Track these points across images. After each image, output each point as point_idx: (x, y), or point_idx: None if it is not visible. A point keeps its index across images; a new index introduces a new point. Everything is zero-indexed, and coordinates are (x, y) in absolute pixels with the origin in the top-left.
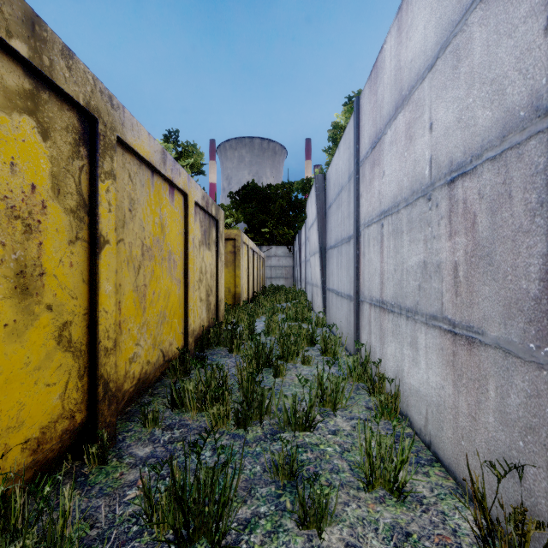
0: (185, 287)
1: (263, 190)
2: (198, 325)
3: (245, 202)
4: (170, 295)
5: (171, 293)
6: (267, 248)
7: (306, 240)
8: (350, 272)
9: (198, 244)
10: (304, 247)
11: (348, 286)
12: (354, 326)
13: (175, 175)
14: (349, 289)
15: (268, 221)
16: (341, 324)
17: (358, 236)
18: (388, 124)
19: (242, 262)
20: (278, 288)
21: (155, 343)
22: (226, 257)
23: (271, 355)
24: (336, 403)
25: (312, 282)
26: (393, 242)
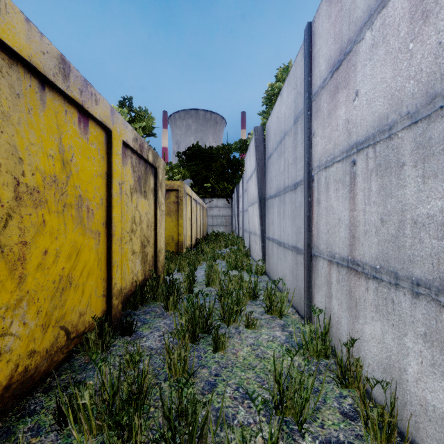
0: (108, 240)
1: (206, 151)
2: (129, 281)
3: (190, 161)
4: (81, 252)
5: (83, 249)
6: (209, 200)
7: (243, 192)
8: (297, 222)
9: (129, 191)
10: (241, 198)
11: (293, 237)
12: (304, 283)
13: (87, 99)
14: (296, 241)
15: (210, 177)
16: (284, 275)
17: (310, 181)
18: (366, 24)
19: (185, 212)
20: (219, 235)
21: (48, 322)
22: (169, 207)
23: (210, 319)
24: (303, 417)
25: (250, 230)
26: (378, 182)
